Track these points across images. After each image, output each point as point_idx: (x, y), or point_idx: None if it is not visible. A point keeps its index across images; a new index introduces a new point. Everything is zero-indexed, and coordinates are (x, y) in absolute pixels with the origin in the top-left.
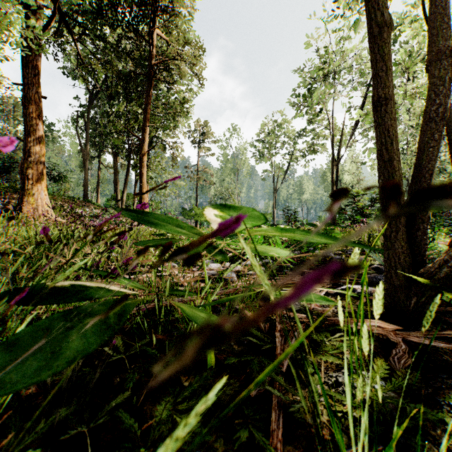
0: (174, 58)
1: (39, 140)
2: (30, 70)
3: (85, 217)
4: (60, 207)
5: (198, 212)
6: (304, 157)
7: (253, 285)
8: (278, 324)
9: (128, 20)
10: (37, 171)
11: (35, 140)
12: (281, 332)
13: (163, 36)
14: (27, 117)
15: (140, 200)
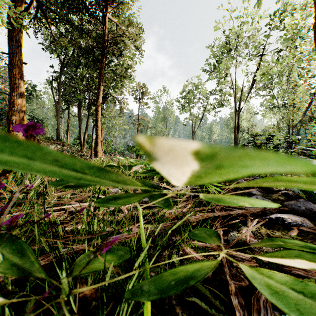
0: (121, 36)
1: (21, 95)
2: (14, 43)
3: None
4: None
5: (138, 148)
6: (214, 109)
7: (200, 234)
8: (230, 279)
9: (87, 6)
10: (19, 118)
11: (18, 95)
12: (239, 299)
13: (113, 19)
14: (11, 77)
15: (96, 139)
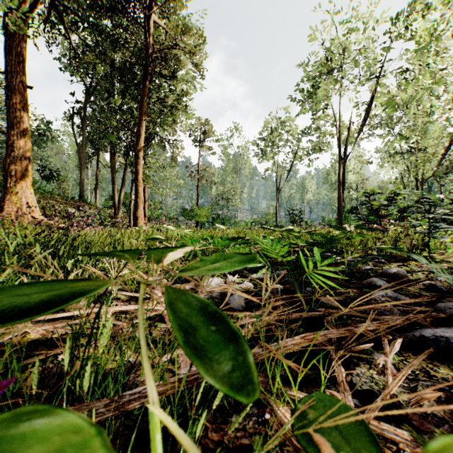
0: (172, 47)
1: (24, 134)
2: (14, 56)
3: (78, 217)
4: (50, 207)
5: (198, 212)
6: (308, 156)
7: (324, 430)
8: None
9: (122, 3)
10: (22, 168)
11: (19, 134)
12: None
13: (160, 24)
14: (10, 108)
15: (136, 199)
